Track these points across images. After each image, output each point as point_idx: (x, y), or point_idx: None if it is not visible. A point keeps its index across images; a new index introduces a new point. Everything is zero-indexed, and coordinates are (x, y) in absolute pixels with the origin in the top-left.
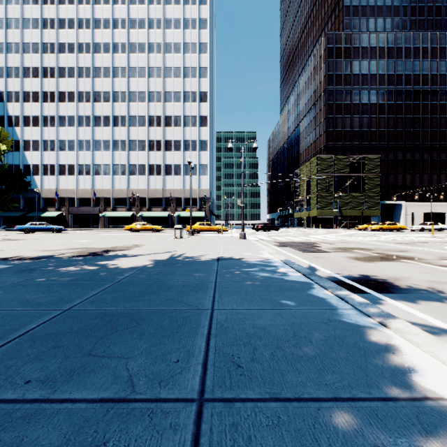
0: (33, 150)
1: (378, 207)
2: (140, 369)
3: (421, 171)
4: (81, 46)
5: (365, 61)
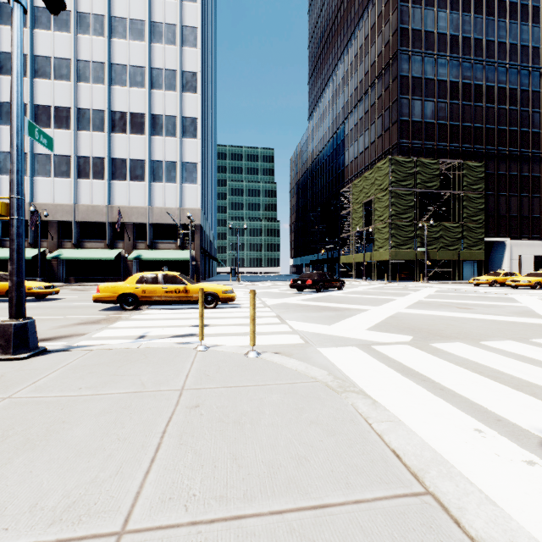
0: None
1: (482, 245)
2: None
3: (531, 193)
4: None
5: (455, 14)
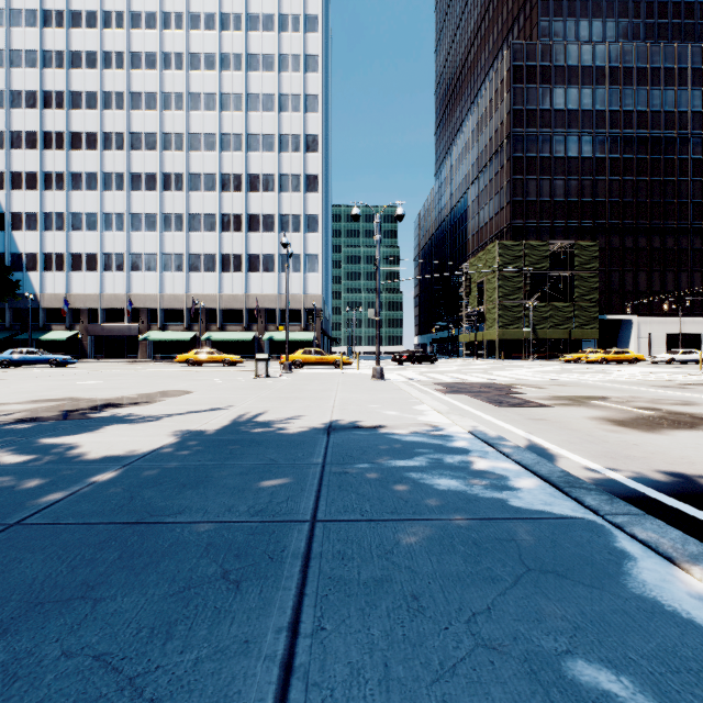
0: (27, 229)
1: (596, 324)
2: None
3: (663, 267)
4: (108, 57)
5: (574, 88)
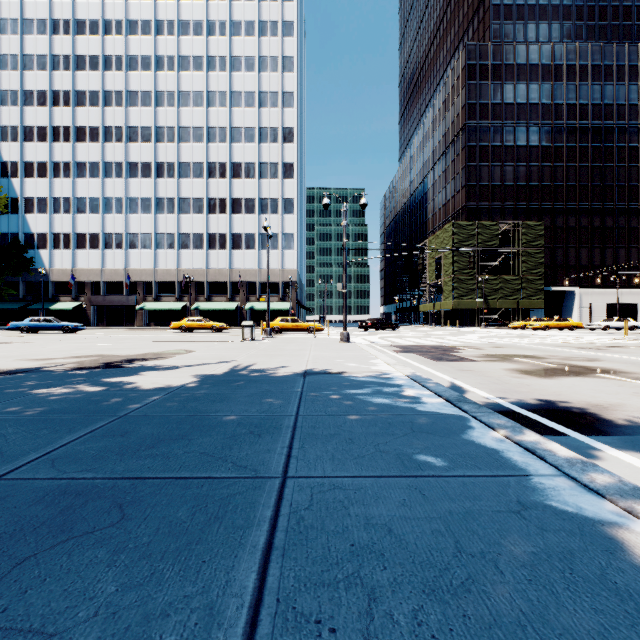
0: (38, 212)
1: (542, 295)
2: None
3: (603, 244)
4: (109, 60)
5: (522, 84)
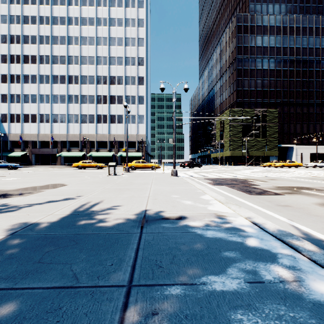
0: (2, 102)
1: (277, 149)
2: None
3: (308, 121)
4: (42, 19)
5: (266, 36)
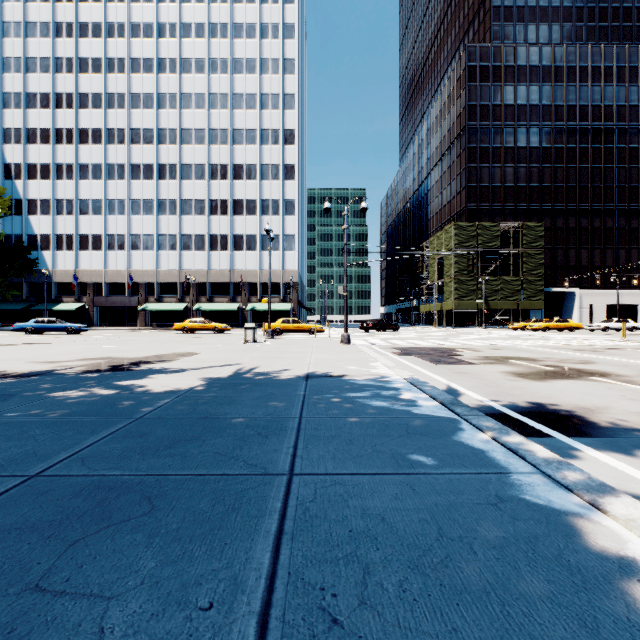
0: (41, 214)
1: (542, 296)
2: (128, 632)
3: (603, 245)
4: (111, 63)
5: (523, 85)
